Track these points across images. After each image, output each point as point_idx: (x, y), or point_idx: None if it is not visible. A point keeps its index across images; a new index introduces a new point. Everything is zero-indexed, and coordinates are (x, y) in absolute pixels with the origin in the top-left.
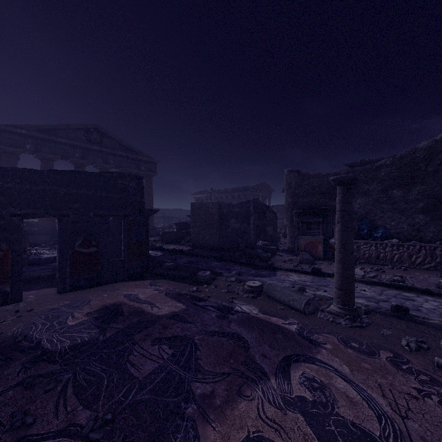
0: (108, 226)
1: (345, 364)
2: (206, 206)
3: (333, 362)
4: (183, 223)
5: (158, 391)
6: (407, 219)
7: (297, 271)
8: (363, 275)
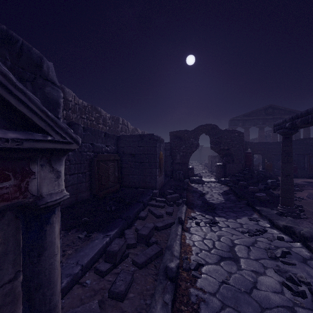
0: None
1: None
2: None
3: None
4: None
5: None
6: None
7: None
8: None
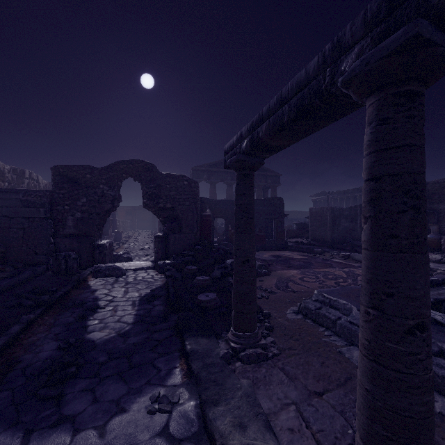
0: None
1: None
2: (321, 210)
3: None
4: (302, 223)
5: (301, 266)
6: None
7: None
8: (440, 259)
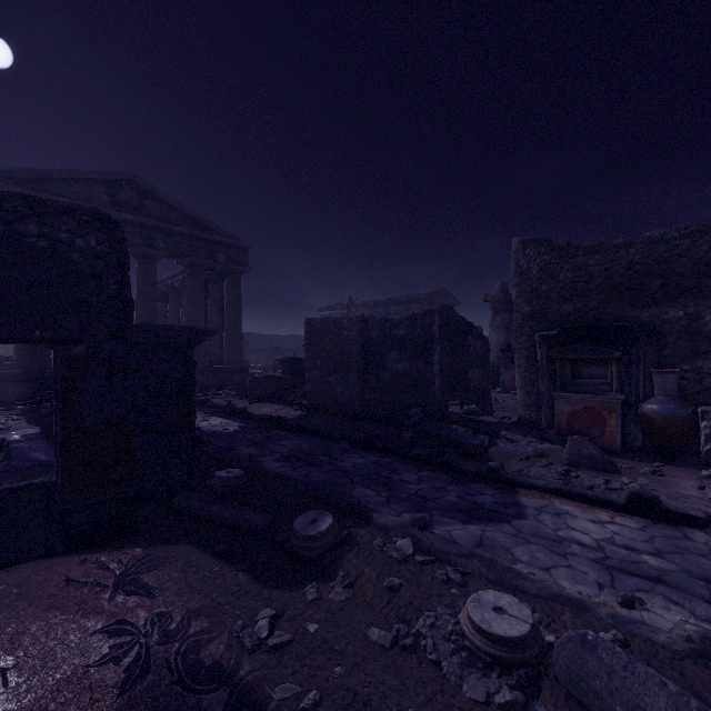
0: None
1: None
2: (335, 325)
3: None
4: (295, 360)
5: None
6: None
7: (578, 496)
8: None
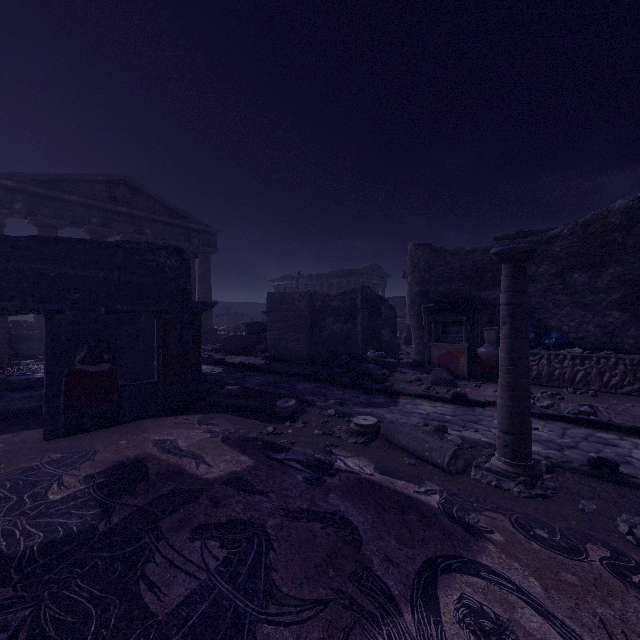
0: (137, 328)
1: (533, 575)
2: (290, 297)
3: (510, 572)
4: (256, 323)
5: None
6: (594, 318)
7: (429, 397)
8: (532, 403)
